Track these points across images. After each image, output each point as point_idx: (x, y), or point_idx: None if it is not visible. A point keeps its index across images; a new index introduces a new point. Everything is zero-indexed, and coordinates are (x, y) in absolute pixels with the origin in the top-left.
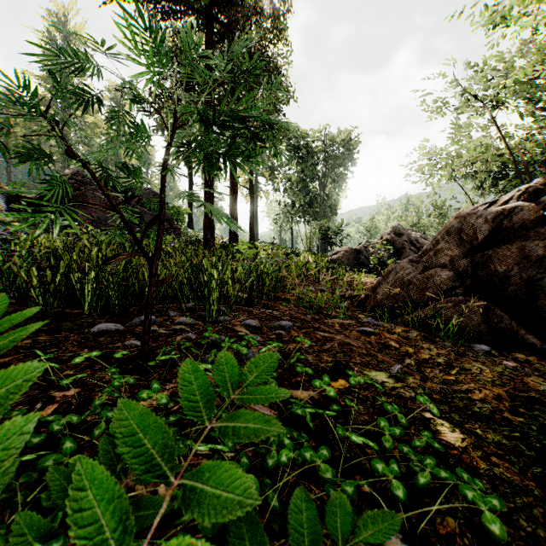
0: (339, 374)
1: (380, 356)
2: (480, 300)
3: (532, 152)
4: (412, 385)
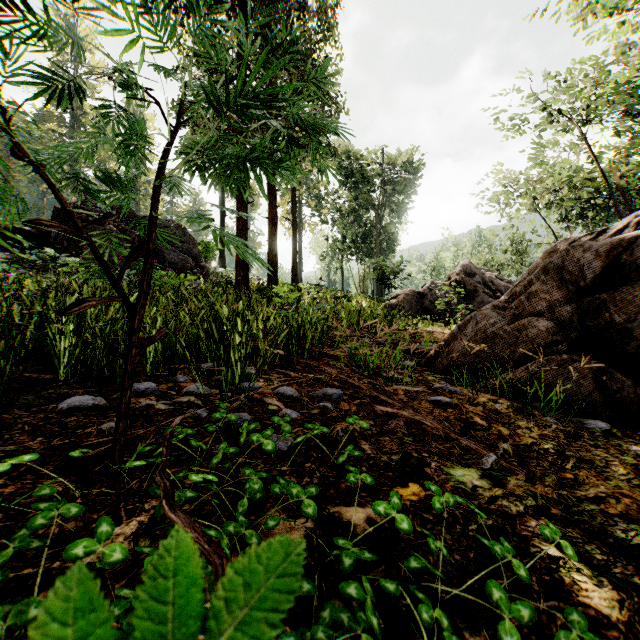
0: (410, 474)
1: (465, 441)
2: (592, 360)
3: (629, 176)
4: (517, 491)
